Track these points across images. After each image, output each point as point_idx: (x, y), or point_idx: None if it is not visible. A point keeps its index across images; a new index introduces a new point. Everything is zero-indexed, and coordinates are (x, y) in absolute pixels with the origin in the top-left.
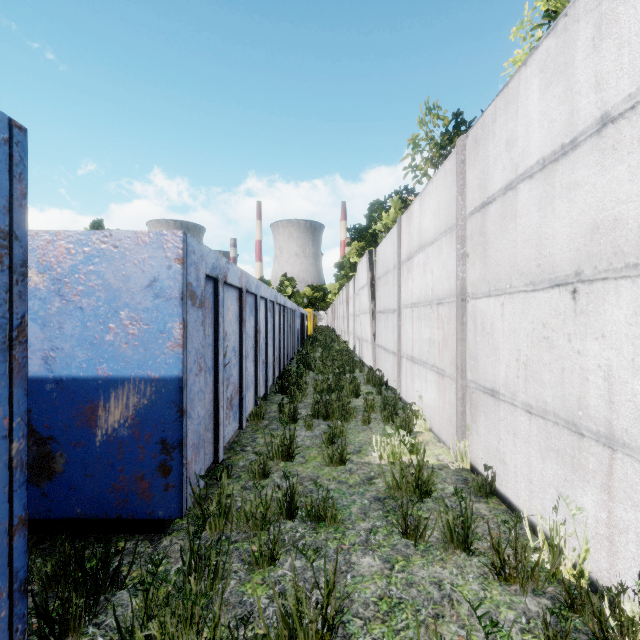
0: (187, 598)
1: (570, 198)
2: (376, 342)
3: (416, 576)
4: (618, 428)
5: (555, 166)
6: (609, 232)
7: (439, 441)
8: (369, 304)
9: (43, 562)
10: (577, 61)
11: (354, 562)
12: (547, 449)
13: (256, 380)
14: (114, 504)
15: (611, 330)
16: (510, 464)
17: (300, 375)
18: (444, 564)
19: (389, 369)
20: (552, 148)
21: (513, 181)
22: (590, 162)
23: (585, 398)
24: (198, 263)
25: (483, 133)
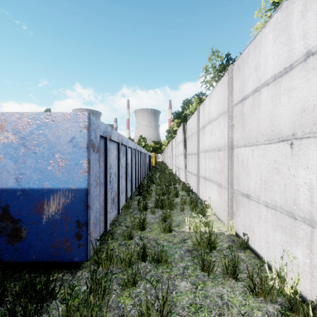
0: (88, 307)
1: (289, 95)
2: (186, 169)
3: (209, 292)
4: (316, 216)
5: (281, 79)
6: (311, 113)
7: (219, 220)
8: (183, 150)
9: (14, 285)
10: (293, 24)
11: (177, 284)
12: (276, 226)
13: (126, 189)
14: (52, 254)
15: (312, 164)
16: (256, 233)
17: (148, 186)
18: (223, 286)
19: (193, 183)
20: (279, 69)
21: (258, 87)
22: (300, 76)
23: (297, 199)
24: (96, 129)
25: (242, 63)
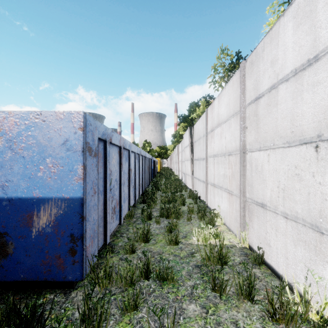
0: None
1: (314, 91)
2: (193, 175)
3: (222, 318)
4: None
5: (303, 72)
6: None
7: (229, 230)
8: (190, 155)
9: None
10: (319, 8)
11: (184, 308)
12: (298, 240)
13: (129, 196)
14: (43, 272)
15: None
16: (273, 247)
17: (153, 193)
18: (238, 309)
19: (201, 190)
20: (301, 62)
21: (275, 84)
22: None
23: (324, 211)
24: (93, 131)
25: (256, 58)
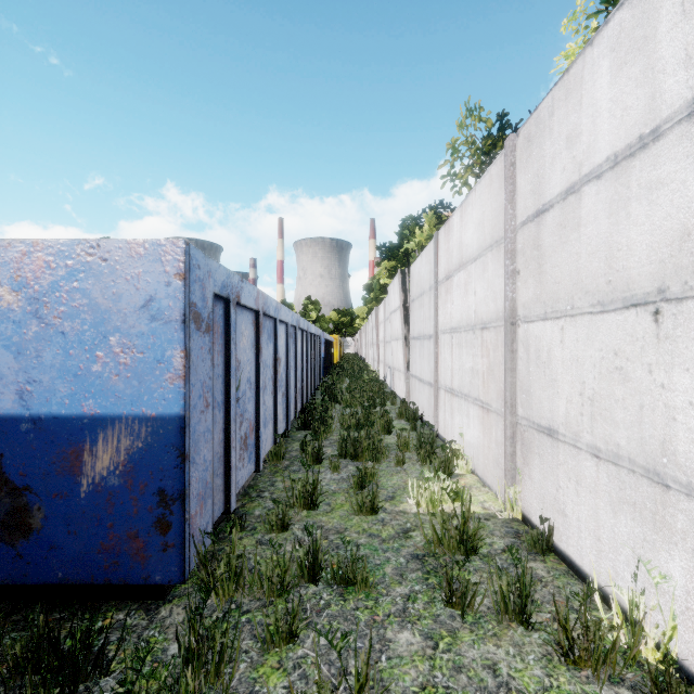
0: None
1: (651, 200)
2: (409, 371)
3: (465, 657)
4: None
5: (631, 162)
6: None
7: (484, 485)
8: (402, 329)
9: (11, 642)
10: (660, 33)
11: (390, 639)
12: (620, 501)
13: (275, 415)
14: (102, 567)
15: None
16: (572, 516)
17: (325, 409)
18: (498, 641)
19: (424, 402)
20: (627, 141)
21: (576, 183)
22: (678, 154)
23: (671, 442)
24: (204, 280)
25: (538, 130)
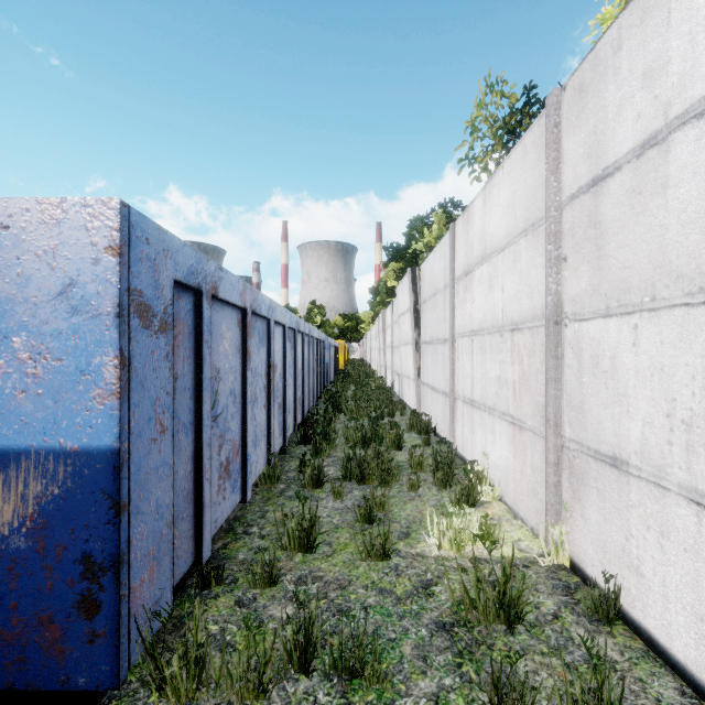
0: None
1: None
2: (420, 379)
3: None
4: None
5: None
6: None
7: (515, 517)
8: (412, 333)
9: None
10: None
11: None
12: None
13: (269, 431)
14: (2, 665)
15: None
16: (652, 578)
17: (328, 421)
18: None
19: (438, 413)
20: None
21: (659, 131)
22: None
23: None
24: (157, 260)
25: (595, 74)
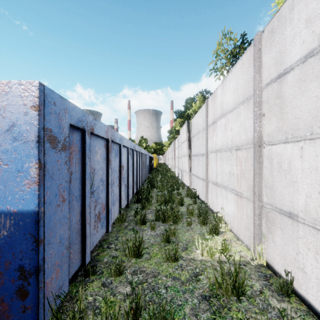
0: None
1: None
2: (191, 172)
3: None
4: None
5: None
6: None
7: (238, 239)
8: (187, 151)
9: None
10: None
11: None
12: None
13: (120, 197)
14: None
15: None
16: (311, 275)
17: (148, 192)
18: None
19: (200, 188)
20: None
21: (315, 49)
22: None
23: None
24: (60, 114)
25: (279, 23)
